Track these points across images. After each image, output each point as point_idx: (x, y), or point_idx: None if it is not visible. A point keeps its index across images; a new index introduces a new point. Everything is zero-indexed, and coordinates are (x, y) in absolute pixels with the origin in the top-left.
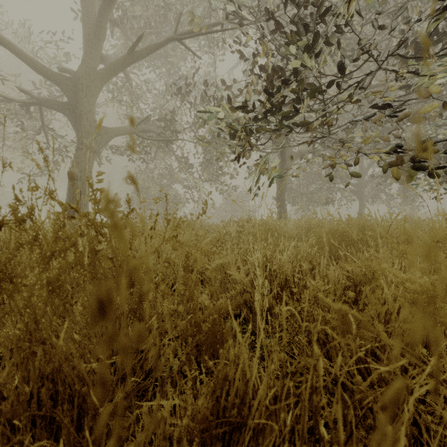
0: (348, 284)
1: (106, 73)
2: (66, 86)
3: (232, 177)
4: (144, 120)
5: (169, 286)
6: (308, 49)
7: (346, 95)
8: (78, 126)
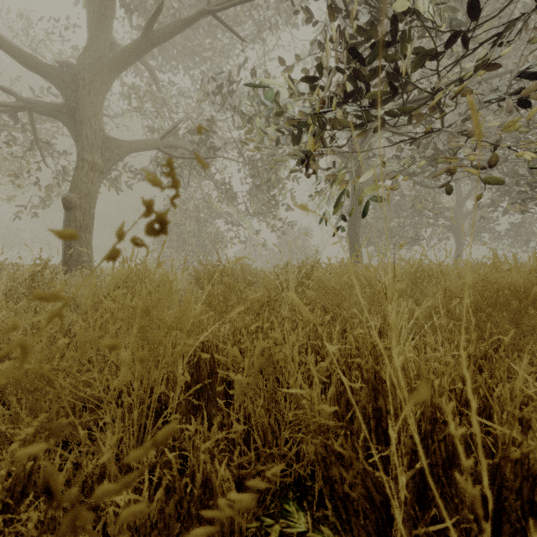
0: None
1: (116, 63)
2: (61, 82)
3: (289, 207)
4: (172, 131)
5: (157, 408)
6: None
7: (479, 58)
8: (78, 135)
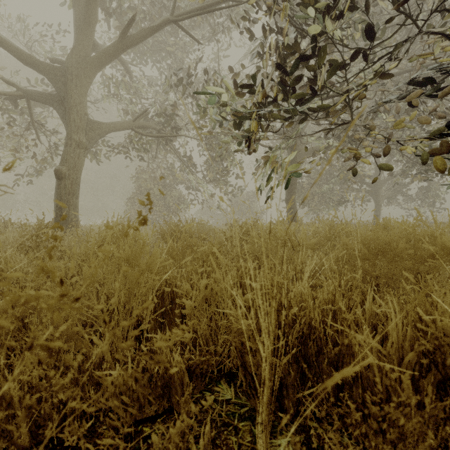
0: (427, 347)
1: (97, 61)
2: (53, 76)
3: (238, 176)
4: (143, 114)
5: (134, 325)
6: (328, 13)
7: (376, 68)
8: (67, 119)
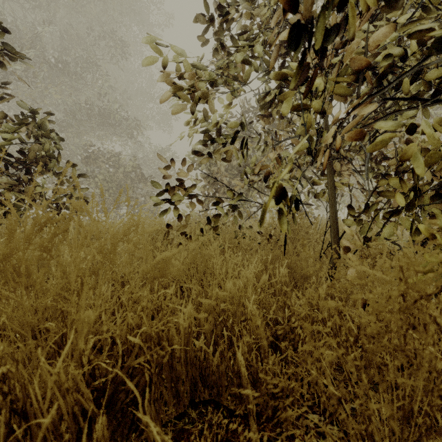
0: None
1: None
2: None
3: None
4: None
5: None
6: None
7: None
8: None
